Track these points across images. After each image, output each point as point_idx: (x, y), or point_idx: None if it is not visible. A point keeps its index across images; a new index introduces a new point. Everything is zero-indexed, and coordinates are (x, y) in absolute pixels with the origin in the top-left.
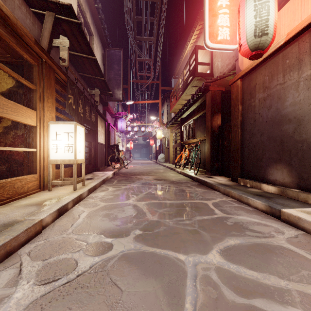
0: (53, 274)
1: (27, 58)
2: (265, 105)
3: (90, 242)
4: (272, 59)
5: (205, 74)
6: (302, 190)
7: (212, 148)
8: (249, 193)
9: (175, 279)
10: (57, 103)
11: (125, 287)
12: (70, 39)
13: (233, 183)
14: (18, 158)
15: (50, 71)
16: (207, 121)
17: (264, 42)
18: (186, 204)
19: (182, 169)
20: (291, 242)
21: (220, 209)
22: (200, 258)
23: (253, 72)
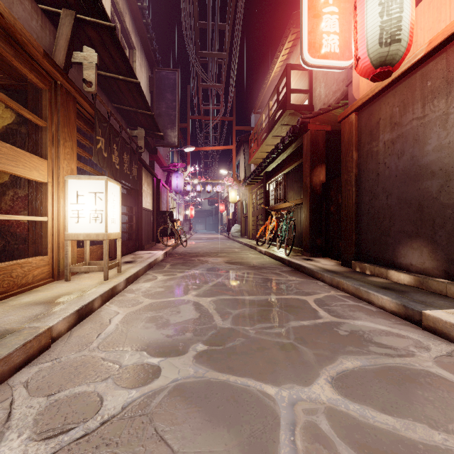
0: (62, 420)
1: (33, 79)
2: (394, 151)
3: (124, 364)
4: (405, 80)
5: (301, 107)
6: (452, 281)
7: (312, 216)
8: (369, 284)
9: (261, 430)
10: (80, 149)
11: (178, 444)
12: (99, 52)
13: (344, 269)
14: (19, 231)
15: (68, 100)
16: (304, 176)
17: (394, 53)
18: (274, 302)
19: (267, 248)
20: (443, 365)
21: (327, 310)
22: (300, 392)
23: (376, 101)
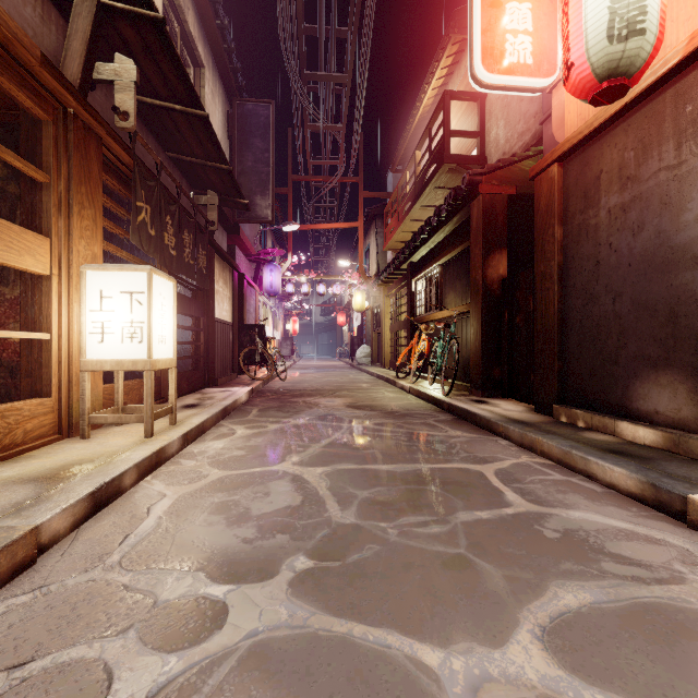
0: None
1: (25, 103)
2: (626, 224)
3: (163, 599)
4: (646, 105)
5: (467, 158)
6: None
7: (486, 332)
8: (587, 445)
9: None
10: (110, 222)
11: None
12: (141, 65)
13: (541, 418)
14: (7, 357)
15: (87, 140)
16: (473, 268)
17: (633, 54)
18: (429, 475)
19: (413, 382)
20: None
21: (518, 490)
22: (485, 660)
23: (594, 143)
